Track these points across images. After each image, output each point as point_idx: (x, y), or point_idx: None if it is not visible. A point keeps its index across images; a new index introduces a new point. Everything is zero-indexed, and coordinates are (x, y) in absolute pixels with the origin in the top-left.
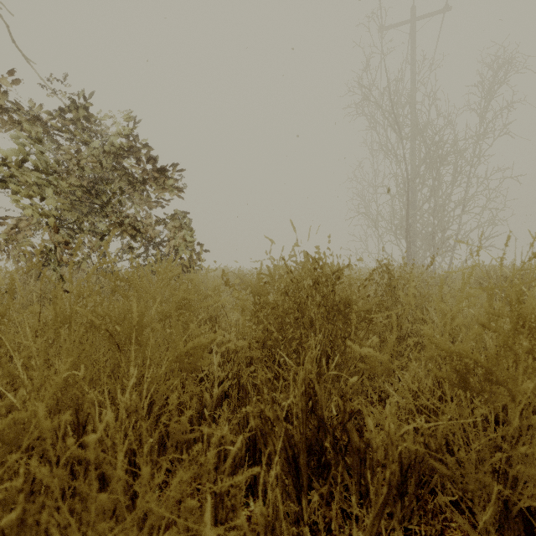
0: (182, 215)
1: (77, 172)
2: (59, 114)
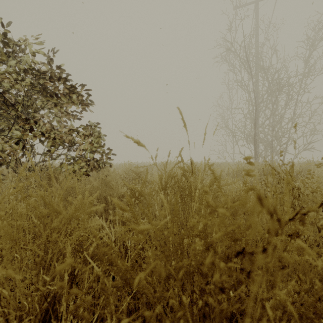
0: (93, 125)
1: None
2: None
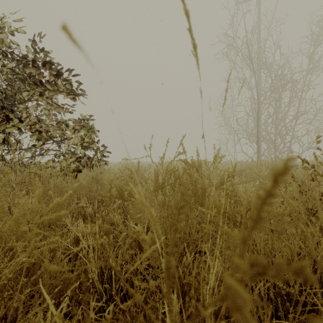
0: (85, 118)
1: None
2: None
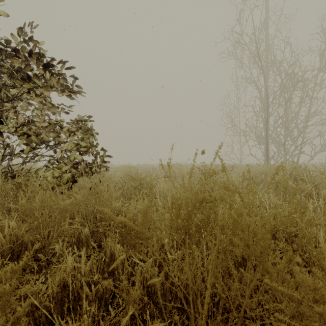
0: (83, 119)
1: None
2: None
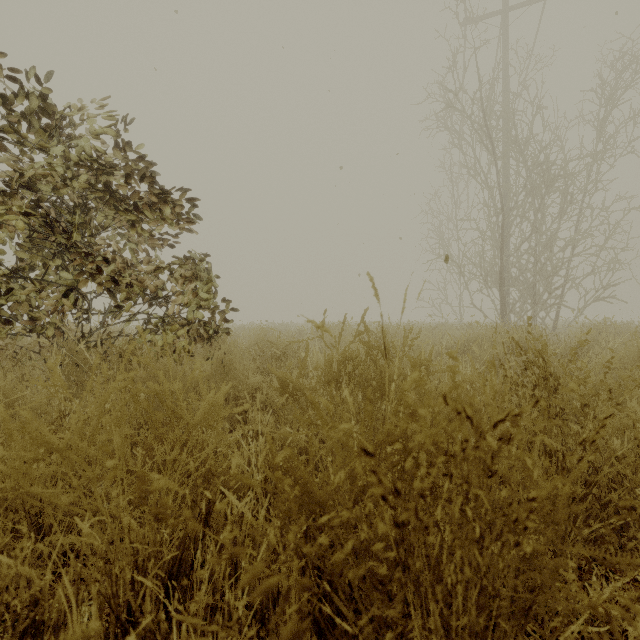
0: (198, 258)
1: (28, 194)
2: (3, 105)
